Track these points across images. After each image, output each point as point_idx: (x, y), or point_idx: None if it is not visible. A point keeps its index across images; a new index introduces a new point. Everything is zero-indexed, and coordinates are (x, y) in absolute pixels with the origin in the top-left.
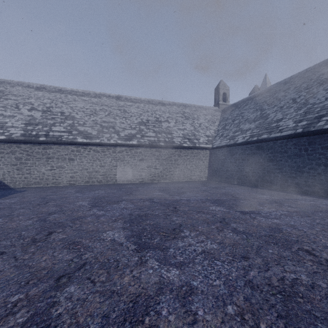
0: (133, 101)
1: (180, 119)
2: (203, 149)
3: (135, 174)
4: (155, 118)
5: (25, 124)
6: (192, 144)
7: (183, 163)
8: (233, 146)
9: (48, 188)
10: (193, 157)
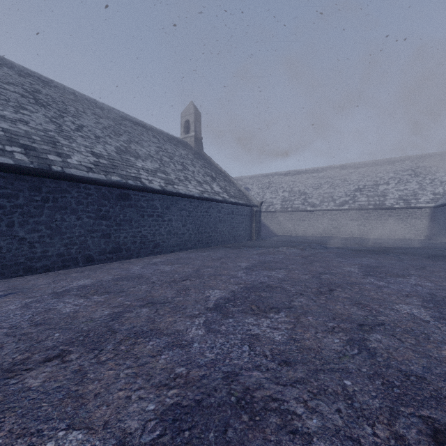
0: (356, 167)
1: (405, 178)
2: (421, 208)
3: (346, 230)
4: (373, 182)
5: (281, 201)
6: (407, 204)
7: (394, 222)
8: (444, 206)
9: (292, 236)
10: (408, 216)
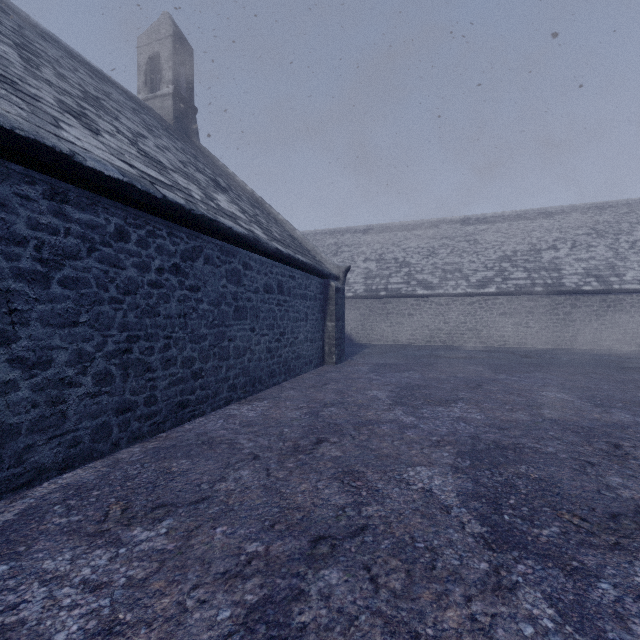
0: (489, 221)
1: (582, 240)
2: (630, 293)
3: (492, 334)
4: (528, 246)
5: (364, 278)
6: (604, 285)
7: (583, 319)
8: None
9: (391, 345)
10: (607, 307)
